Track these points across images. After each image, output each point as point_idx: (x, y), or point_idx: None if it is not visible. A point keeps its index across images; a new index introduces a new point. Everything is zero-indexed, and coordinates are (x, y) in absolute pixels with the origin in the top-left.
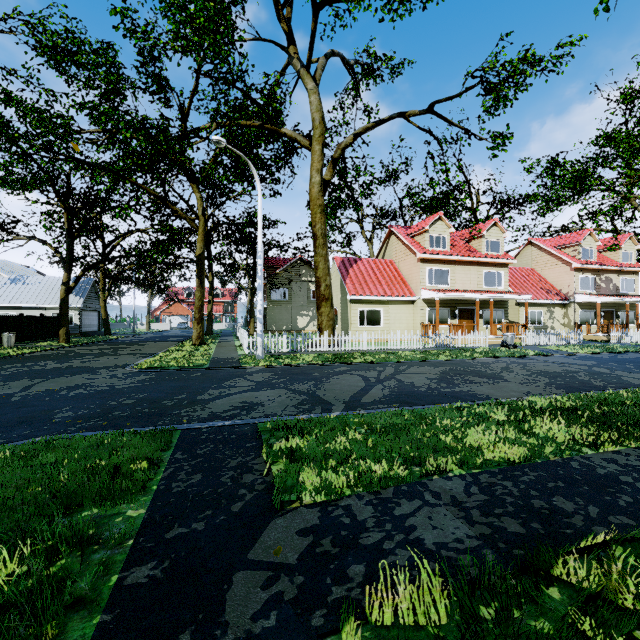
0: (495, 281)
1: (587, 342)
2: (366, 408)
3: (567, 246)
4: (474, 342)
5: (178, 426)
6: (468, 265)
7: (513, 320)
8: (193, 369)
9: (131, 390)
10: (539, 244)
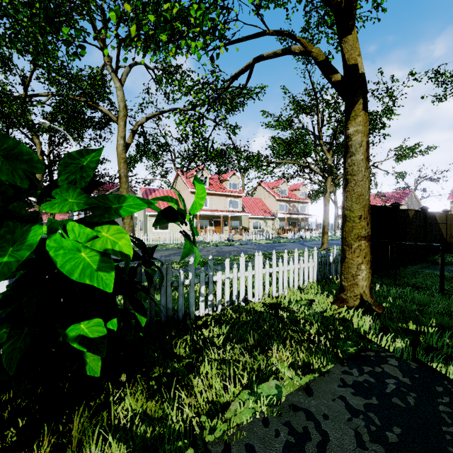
0: (235, 205)
1: (278, 238)
2: None
3: (275, 187)
4: (216, 239)
5: None
6: (219, 196)
7: (247, 227)
8: None
9: None
10: (263, 185)
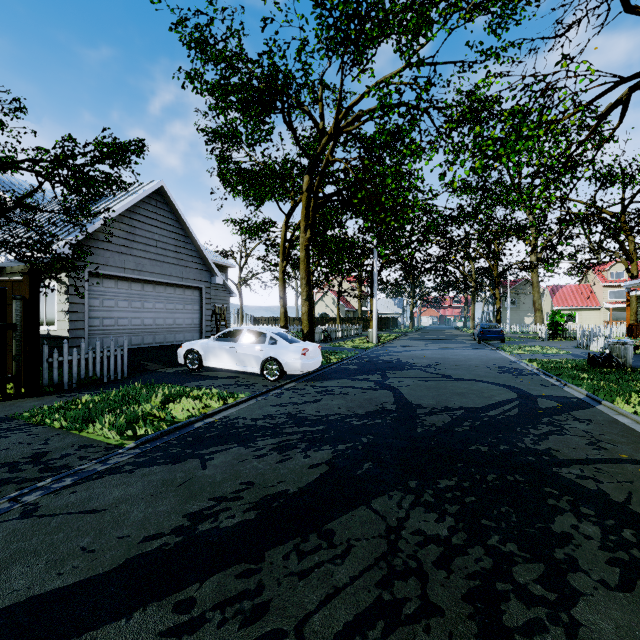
0: None
1: None
2: None
3: None
4: None
5: None
6: None
7: None
8: None
9: None
10: None
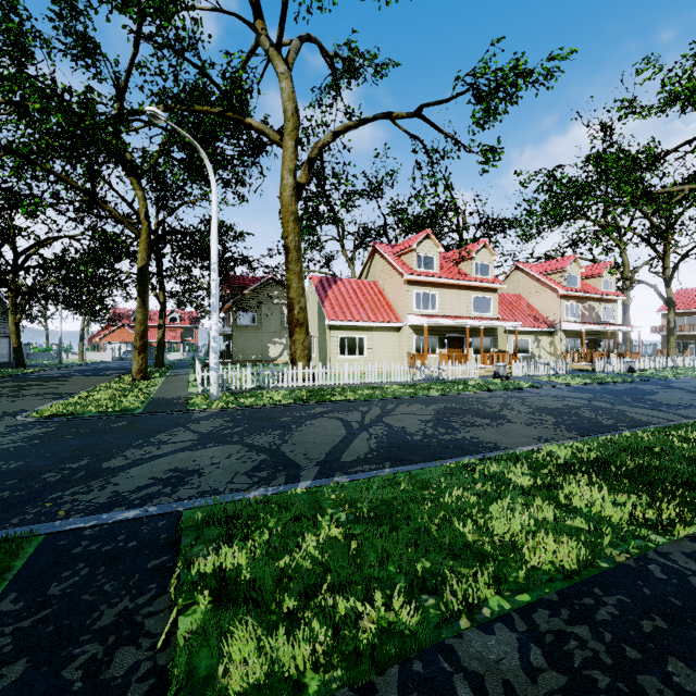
0: (485, 307)
1: (574, 372)
2: (347, 472)
3: (553, 272)
4: (465, 373)
5: (44, 526)
6: (457, 289)
7: (502, 349)
8: (118, 416)
9: (2, 455)
10: (526, 269)
